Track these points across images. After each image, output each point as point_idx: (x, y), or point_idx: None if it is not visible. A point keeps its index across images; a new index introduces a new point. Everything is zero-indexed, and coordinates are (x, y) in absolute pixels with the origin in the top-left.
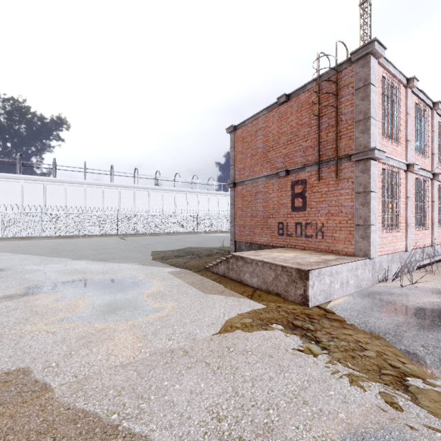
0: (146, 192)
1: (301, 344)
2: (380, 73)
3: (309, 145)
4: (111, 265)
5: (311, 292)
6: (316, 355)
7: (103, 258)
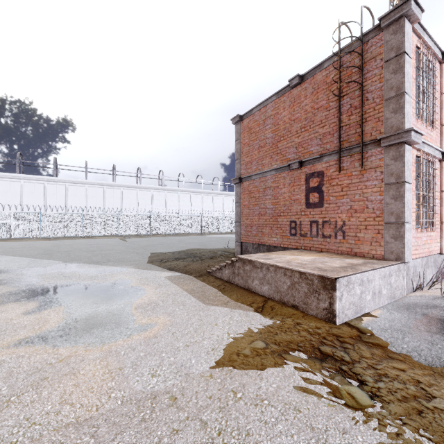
0: (149, 192)
1: (338, 387)
2: (414, 42)
3: (327, 131)
4: (104, 269)
5: (338, 306)
6: (364, 407)
7: (97, 261)
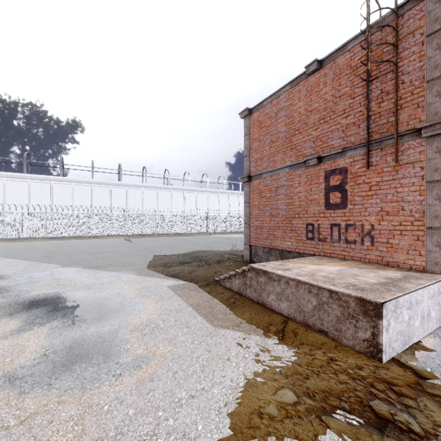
0: (154, 191)
1: None
2: None
3: (351, 122)
4: (102, 275)
5: (385, 338)
6: None
7: (97, 265)
